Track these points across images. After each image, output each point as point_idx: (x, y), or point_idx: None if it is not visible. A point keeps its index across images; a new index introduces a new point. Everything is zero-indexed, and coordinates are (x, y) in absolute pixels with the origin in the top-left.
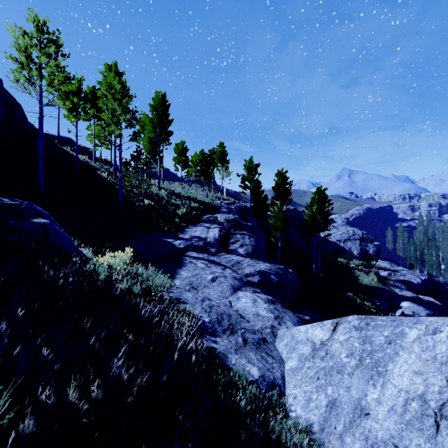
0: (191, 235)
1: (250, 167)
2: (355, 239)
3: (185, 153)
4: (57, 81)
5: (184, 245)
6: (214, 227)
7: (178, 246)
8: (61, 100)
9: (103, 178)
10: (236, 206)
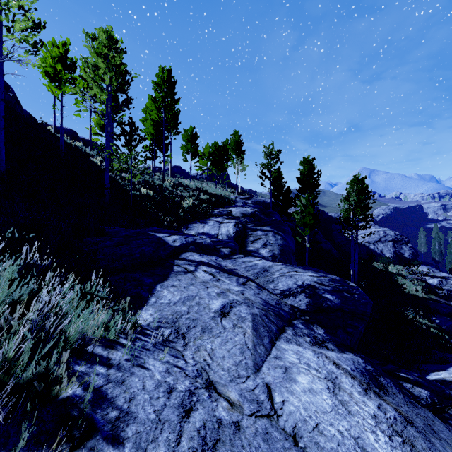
0: (197, 231)
1: (271, 153)
2: (387, 240)
3: (194, 140)
4: (21, 27)
5: (181, 242)
6: (228, 221)
7: (172, 244)
8: (26, 53)
9: (95, 164)
10: (254, 201)
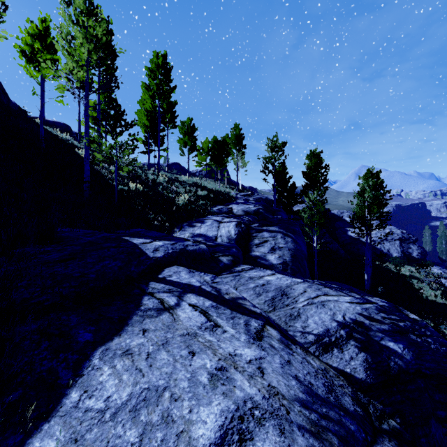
0: (193, 233)
1: (275, 146)
2: (394, 239)
3: (192, 132)
4: None
5: (166, 251)
6: (228, 220)
7: (151, 254)
8: None
9: (79, 156)
10: (256, 198)
